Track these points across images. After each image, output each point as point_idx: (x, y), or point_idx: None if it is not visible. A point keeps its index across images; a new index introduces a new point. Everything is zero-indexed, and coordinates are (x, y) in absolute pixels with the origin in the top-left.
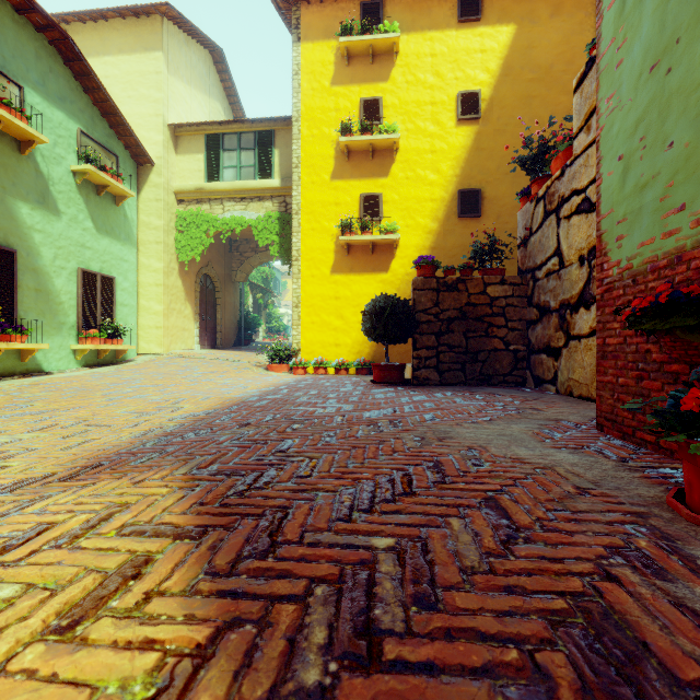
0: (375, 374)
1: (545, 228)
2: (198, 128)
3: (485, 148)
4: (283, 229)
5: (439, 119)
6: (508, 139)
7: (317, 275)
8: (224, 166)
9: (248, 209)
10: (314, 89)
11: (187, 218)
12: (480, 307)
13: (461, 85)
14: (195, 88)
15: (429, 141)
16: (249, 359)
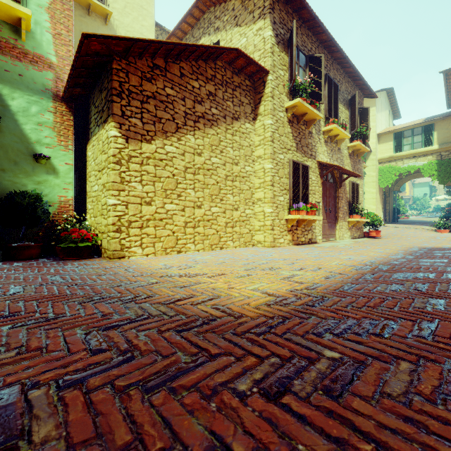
0: None
1: None
2: (390, 131)
3: None
4: (439, 167)
5: None
6: None
7: None
8: (404, 145)
9: (417, 161)
10: None
11: (384, 169)
12: None
13: None
14: (382, 111)
15: None
16: (419, 227)
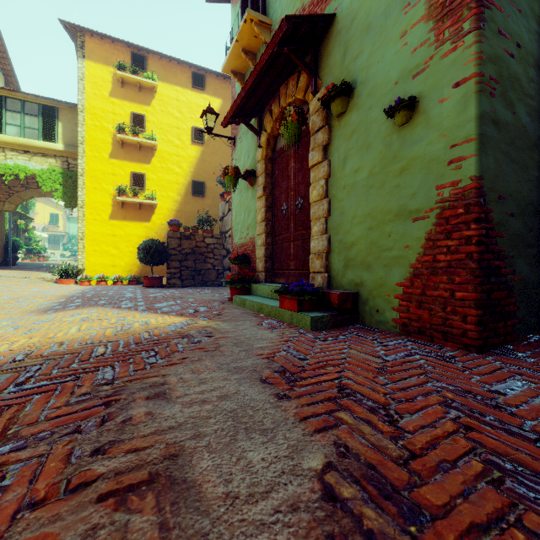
0: (146, 282)
1: (229, 215)
2: None
3: (207, 160)
4: (66, 181)
5: (181, 138)
6: (218, 158)
7: (99, 219)
8: (7, 123)
9: (32, 161)
10: (96, 94)
11: None
12: (202, 248)
13: (194, 122)
14: None
15: (175, 149)
16: (34, 276)
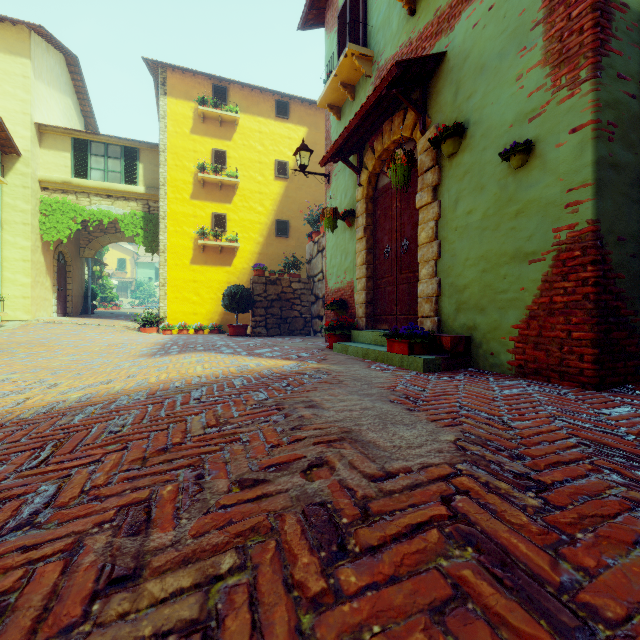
0: (231, 331)
1: (318, 258)
2: (65, 131)
3: (291, 196)
4: (147, 225)
5: (264, 173)
6: (303, 194)
7: (180, 264)
8: (92, 168)
9: (115, 205)
10: (177, 132)
11: (53, 204)
12: (288, 294)
13: (277, 155)
14: (53, 87)
15: (258, 186)
16: (117, 324)
